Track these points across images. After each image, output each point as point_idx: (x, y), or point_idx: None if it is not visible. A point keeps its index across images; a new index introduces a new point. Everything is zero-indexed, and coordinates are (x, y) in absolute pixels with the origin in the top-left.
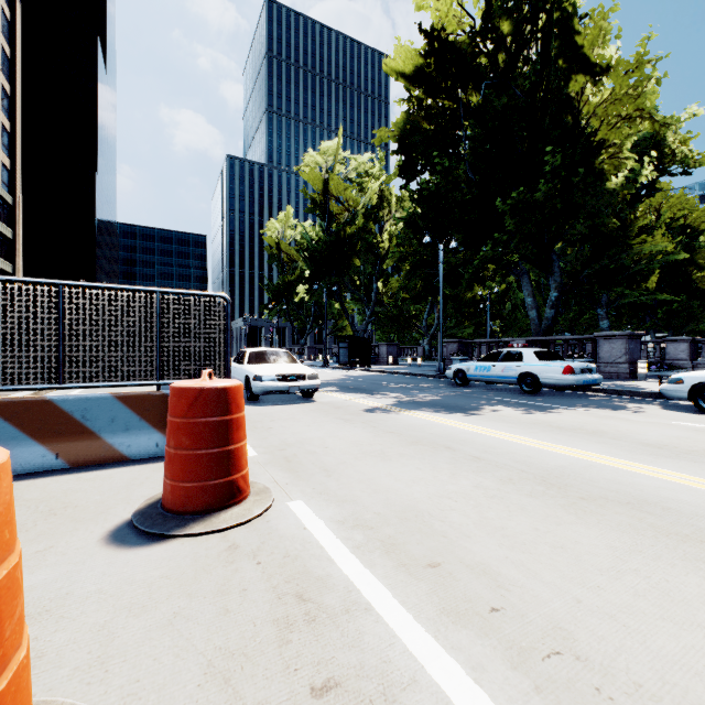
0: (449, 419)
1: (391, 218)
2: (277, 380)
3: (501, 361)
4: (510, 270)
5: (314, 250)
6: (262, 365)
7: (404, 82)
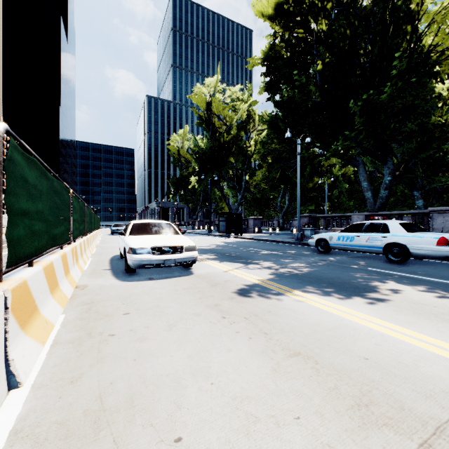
0: (359, 310)
1: (256, 131)
2: (151, 253)
3: (365, 232)
4: (349, 161)
5: (201, 152)
6: (142, 236)
7: (268, 18)
